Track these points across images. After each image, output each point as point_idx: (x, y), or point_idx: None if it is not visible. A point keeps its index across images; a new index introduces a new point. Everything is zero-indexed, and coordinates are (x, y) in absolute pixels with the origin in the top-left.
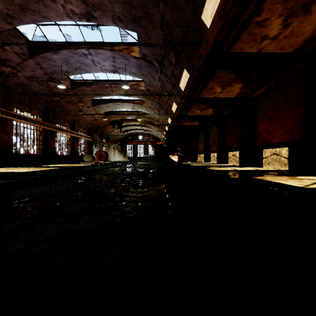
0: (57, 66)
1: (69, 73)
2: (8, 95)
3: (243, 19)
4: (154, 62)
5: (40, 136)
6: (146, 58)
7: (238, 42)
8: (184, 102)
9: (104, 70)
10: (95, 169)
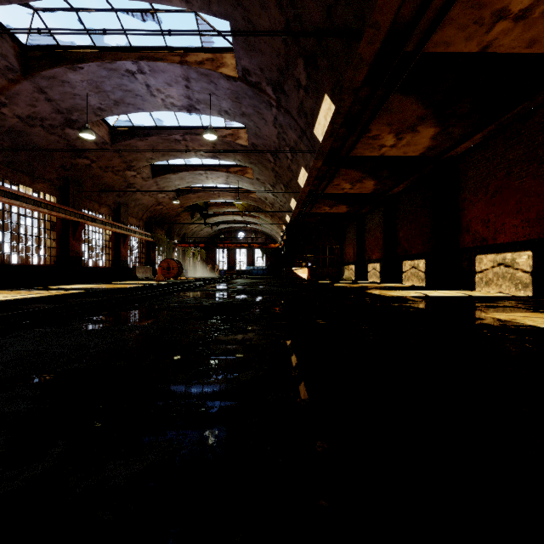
0: (79, 97)
1: (105, 111)
2: None
3: None
4: (265, 87)
5: (53, 231)
6: (249, 78)
7: (443, 27)
8: (321, 166)
9: (170, 106)
10: (143, 294)
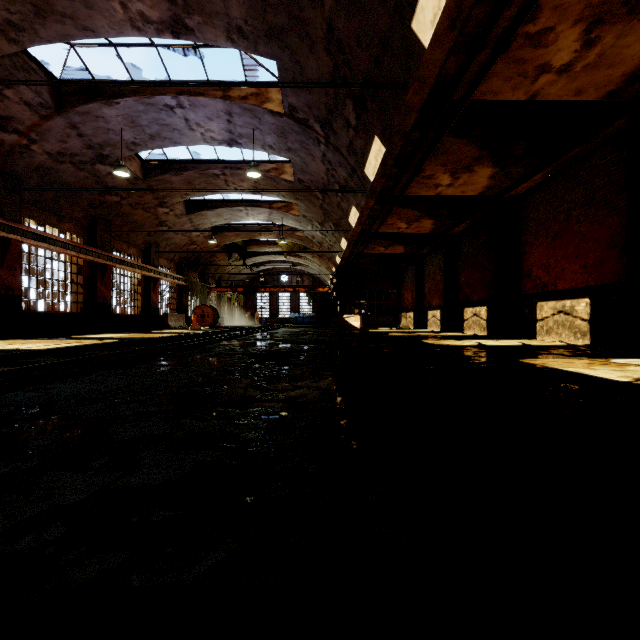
0: (113, 132)
1: (139, 146)
2: (12, 190)
3: (499, 30)
4: (313, 124)
5: (79, 276)
6: (296, 114)
7: (488, 79)
8: (374, 205)
9: (210, 139)
10: (189, 343)
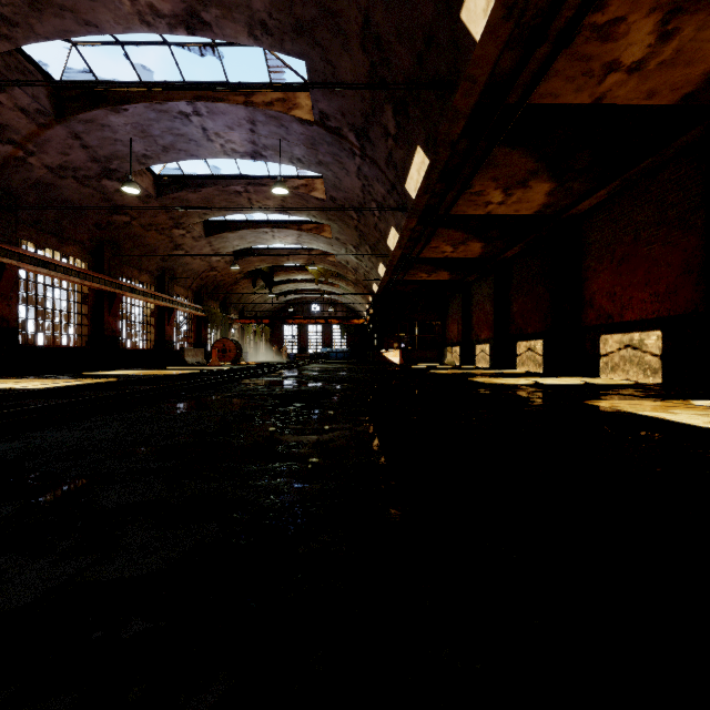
0: (121, 143)
1: (150, 159)
2: (7, 208)
3: (561, 20)
4: (347, 133)
5: (84, 305)
6: (327, 123)
7: (548, 79)
8: (416, 226)
9: (230, 152)
10: (206, 381)
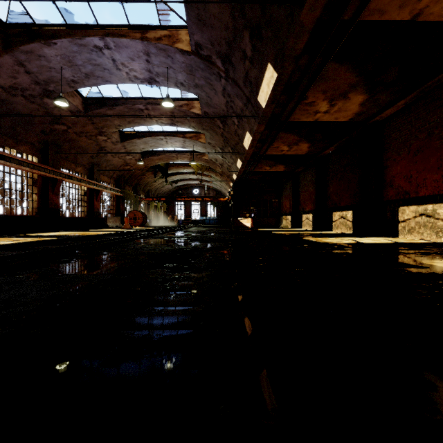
0: (55, 70)
1: (77, 83)
2: None
3: None
4: (215, 60)
5: (34, 187)
6: (201, 52)
7: None
8: (264, 131)
9: (133, 78)
10: (105, 241)
